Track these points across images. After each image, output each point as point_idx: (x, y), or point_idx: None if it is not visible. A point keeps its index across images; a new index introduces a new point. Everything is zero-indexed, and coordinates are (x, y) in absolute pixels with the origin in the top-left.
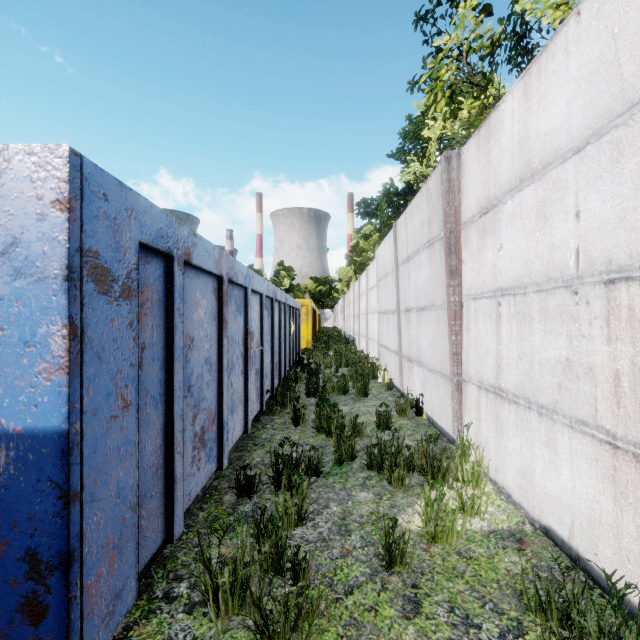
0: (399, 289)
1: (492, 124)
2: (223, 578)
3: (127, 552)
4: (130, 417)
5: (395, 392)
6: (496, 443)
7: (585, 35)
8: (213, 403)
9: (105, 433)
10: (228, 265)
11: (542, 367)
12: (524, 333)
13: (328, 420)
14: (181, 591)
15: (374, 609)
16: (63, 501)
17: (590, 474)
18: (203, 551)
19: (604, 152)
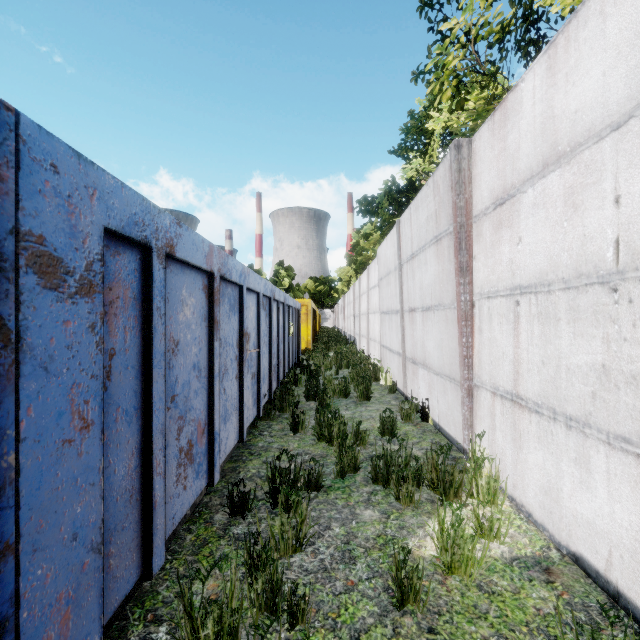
0: (403, 288)
1: (509, 106)
2: (206, 630)
3: (87, 604)
4: (92, 439)
5: (398, 395)
6: (514, 456)
7: None
8: (202, 413)
9: (54, 463)
10: (220, 260)
11: (571, 374)
12: (548, 335)
13: (329, 427)
14: (159, 637)
15: None
16: None
17: (634, 499)
18: (183, 594)
19: None
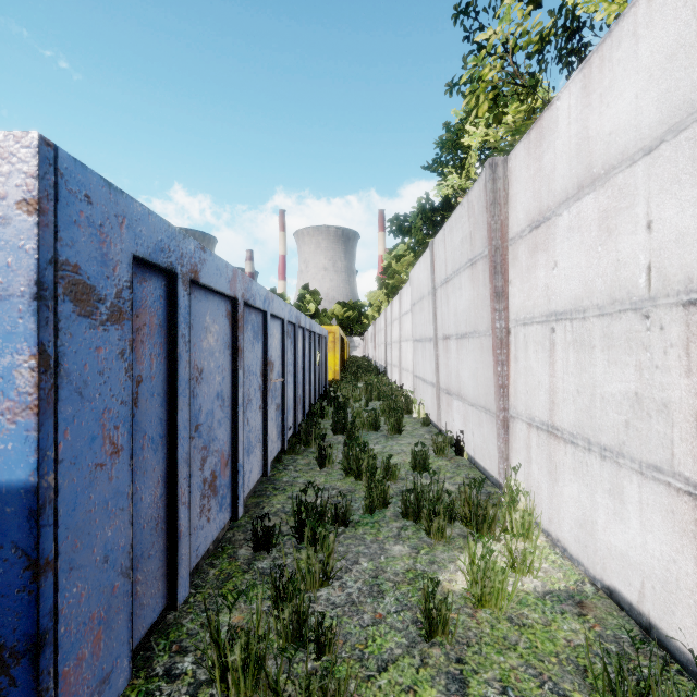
0: (436, 314)
1: (545, 125)
2: (233, 655)
3: (117, 626)
4: (121, 464)
5: (432, 428)
6: (549, 489)
7: (659, 15)
8: (226, 443)
9: (88, 485)
10: (244, 286)
11: (605, 403)
12: (583, 363)
13: (357, 461)
14: (185, 667)
15: (412, 690)
16: (31, 572)
17: (665, 529)
18: (210, 621)
19: (683, 151)
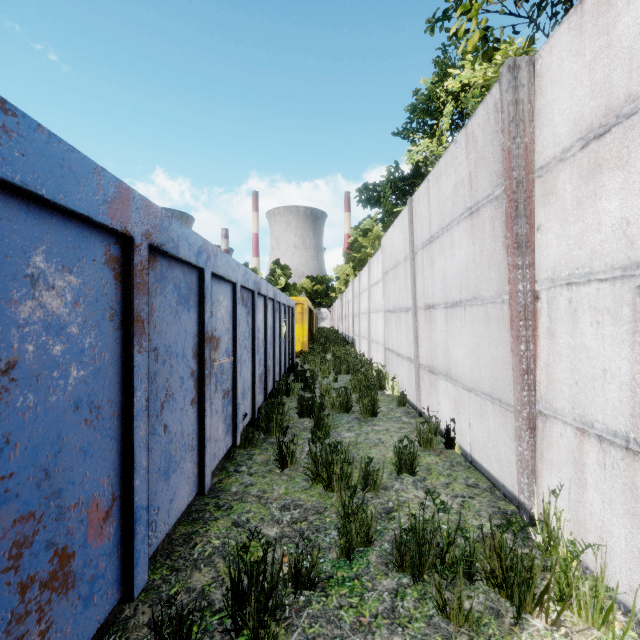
0: (416, 281)
1: None
2: None
3: None
4: None
5: (409, 409)
6: (632, 540)
7: None
8: (105, 481)
9: None
10: (150, 220)
11: None
12: None
13: (328, 466)
14: None
15: None
16: None
17: None
18: None
19: None
